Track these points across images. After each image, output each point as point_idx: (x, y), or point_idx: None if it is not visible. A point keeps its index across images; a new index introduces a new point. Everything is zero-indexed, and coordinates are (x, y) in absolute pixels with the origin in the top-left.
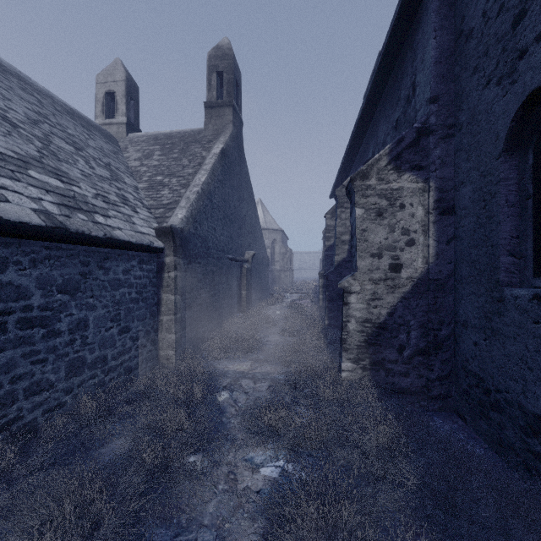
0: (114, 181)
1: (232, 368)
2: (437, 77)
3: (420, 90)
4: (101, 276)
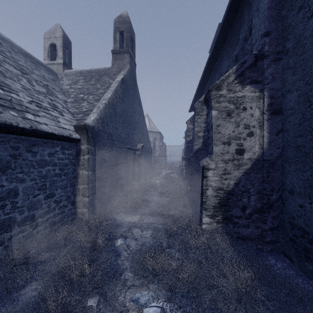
0: (49, 95)
1: (127, 220)
2: (269, 18)
3: (256, 30)
4: (30, 158)
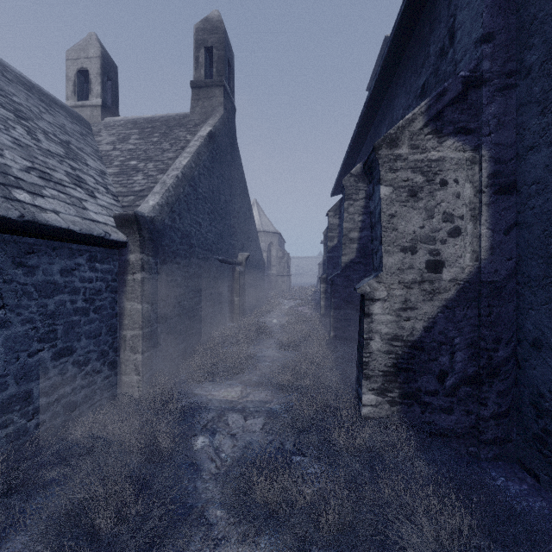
0: (69, 159)
1: (217, 396)
2: (492, 7)
3: (463, 33)
4: (21, 278)
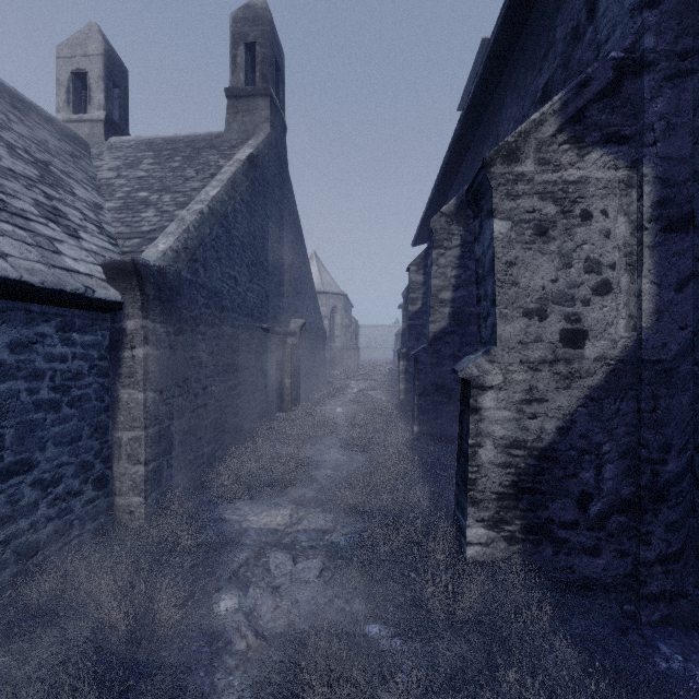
0: (44, 185)
1: (255, 524)
2: None
3: None
4: None
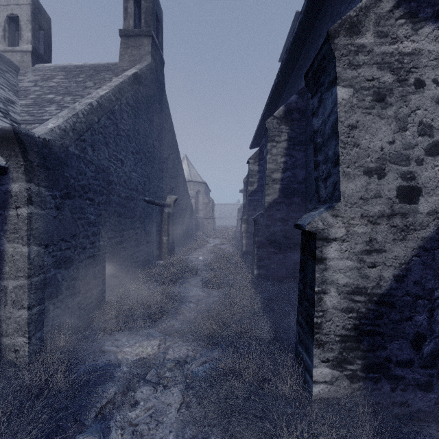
0: None
1: (128, 354)
2: None
3: None
4: None
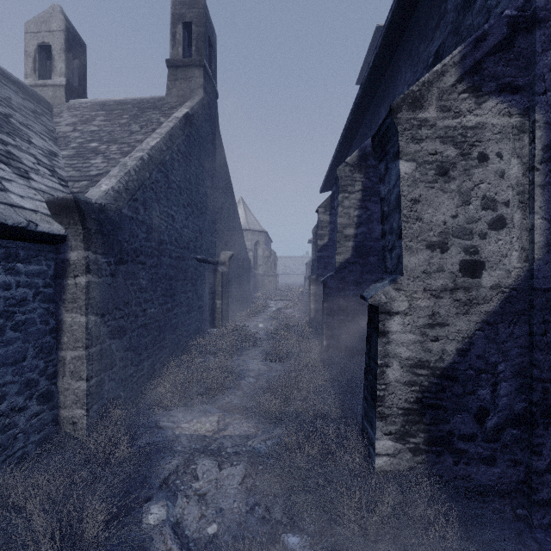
0: (1, 132)
1: (186, 430)
2: None
3: None
4: None
